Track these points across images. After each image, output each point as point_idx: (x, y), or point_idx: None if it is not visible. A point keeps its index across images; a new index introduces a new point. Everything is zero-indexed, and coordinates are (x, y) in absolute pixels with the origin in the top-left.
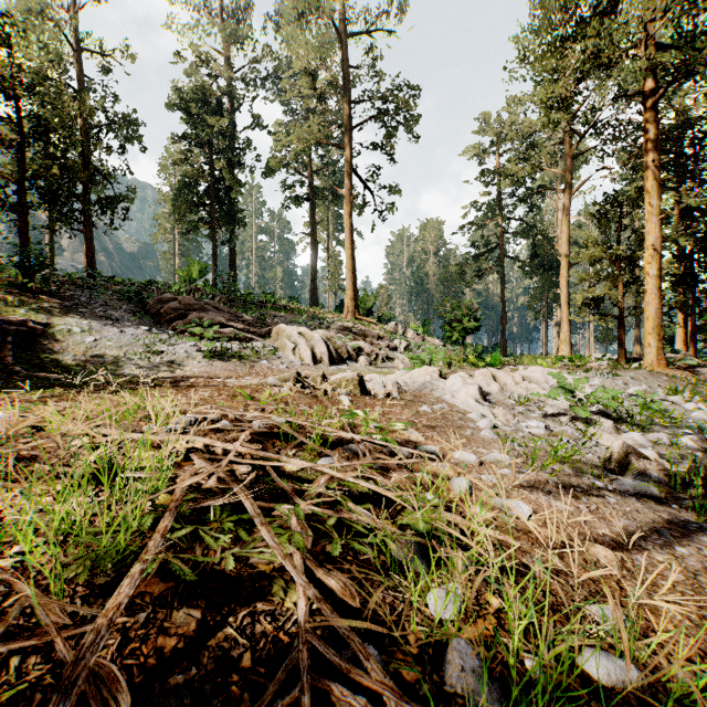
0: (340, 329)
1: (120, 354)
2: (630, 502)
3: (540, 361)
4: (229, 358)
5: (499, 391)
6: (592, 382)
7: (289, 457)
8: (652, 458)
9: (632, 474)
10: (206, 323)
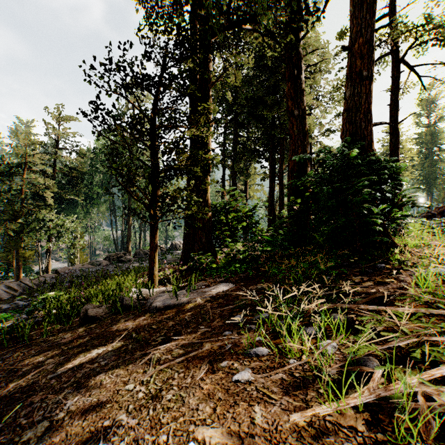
0: None
1: None
2: None
3: None
4: None
5: None
6: None
7: None
8: None
9: None
10: None
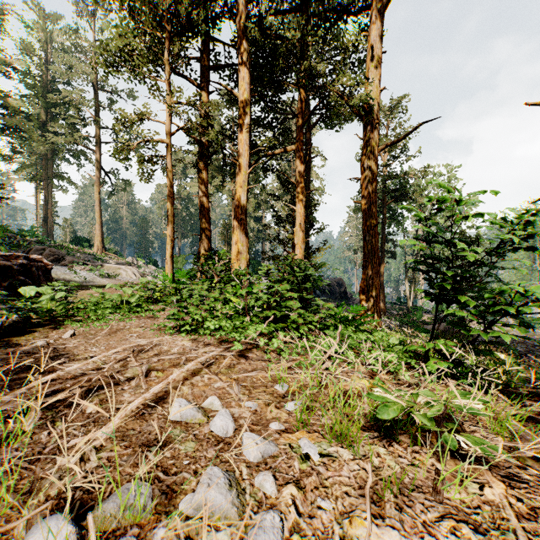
0: (117, 263)
1: (71, 277)
2: None
3: None
4: (107, 278)
5: None
6: None
7: None
8: None
9: None
10: (79, 263)
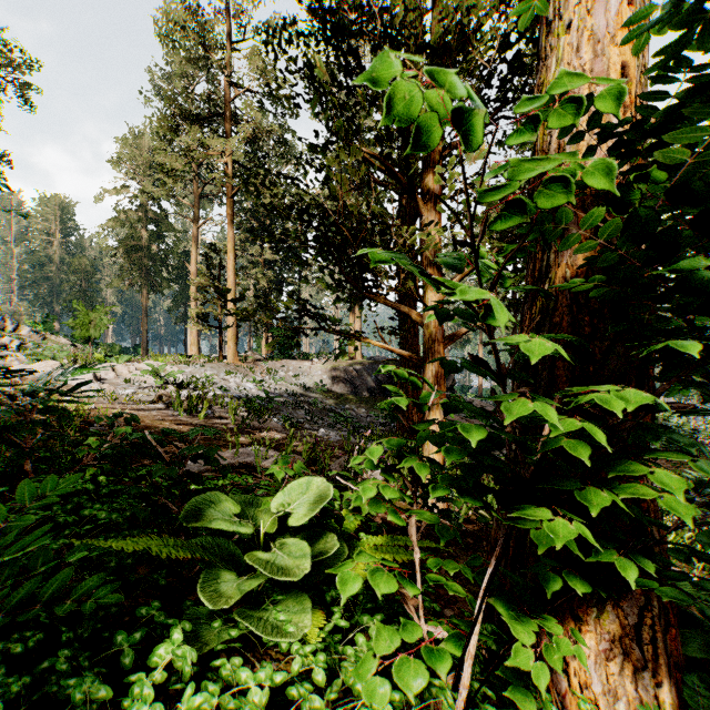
0: None
1: None
2: (151, 407)
3: (162, 358)
4: None
5: (115, 377)
6: (187, 370)
7: None
8: (182, 398)
9: (162, 401)
10: None
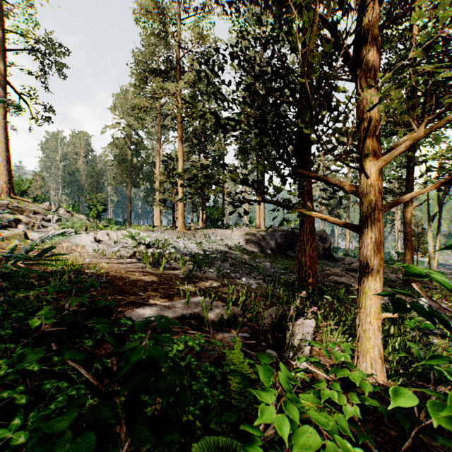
0: None
1: None
2: (128, 261)
3: (138, 228)
4: None
5: (108, 240)
6: (153, 235)
7: (3, 250)
8: (149, 254)
9: (135, 257)
10: None
